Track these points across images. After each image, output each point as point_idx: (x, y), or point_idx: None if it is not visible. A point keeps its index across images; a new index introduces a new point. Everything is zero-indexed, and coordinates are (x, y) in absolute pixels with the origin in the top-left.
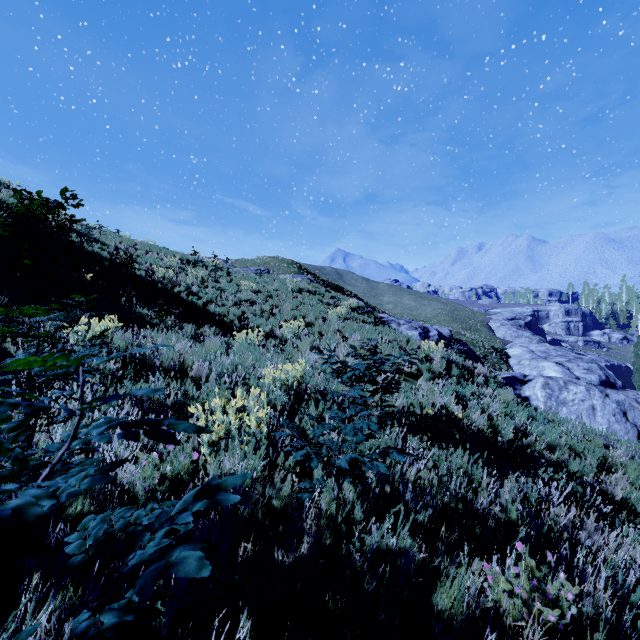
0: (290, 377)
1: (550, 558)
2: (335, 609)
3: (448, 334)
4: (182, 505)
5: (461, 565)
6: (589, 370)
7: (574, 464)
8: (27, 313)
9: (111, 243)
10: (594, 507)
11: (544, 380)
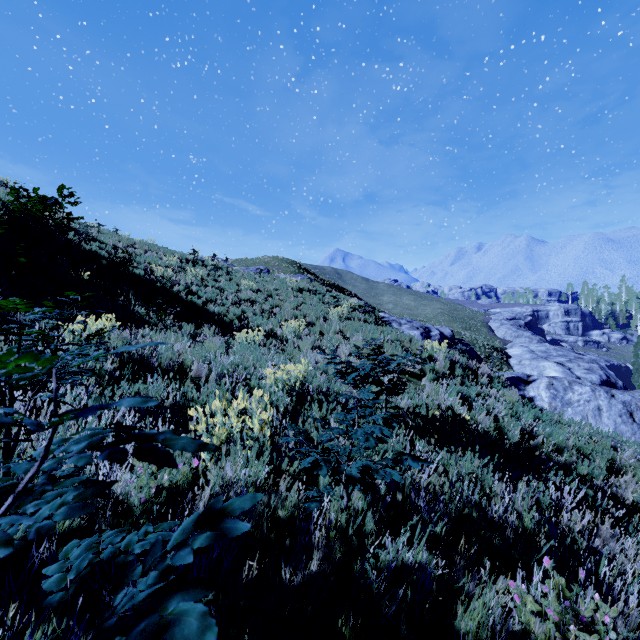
0: (292, 378)
1: (582, 576)
2: (349, 634)
3: (449, 334)
4: (180, 534)
5: (481, 581)
6: (590, 370)
7: (583, 466)
8: (6, 308)
9: (109, 242)
10: (605, 511)
11: (548, 380)
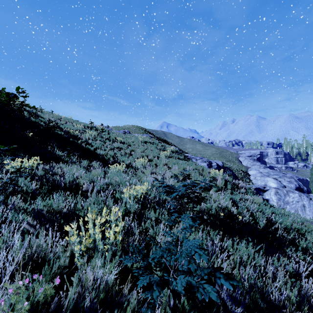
0: (139, 193)
1: None
2: None
3: (221, 164)
4: None
5: None
6: (290, 182)
7: (302, 242)
8: None
9: (46, 117)
10: None
11: (275, 190)
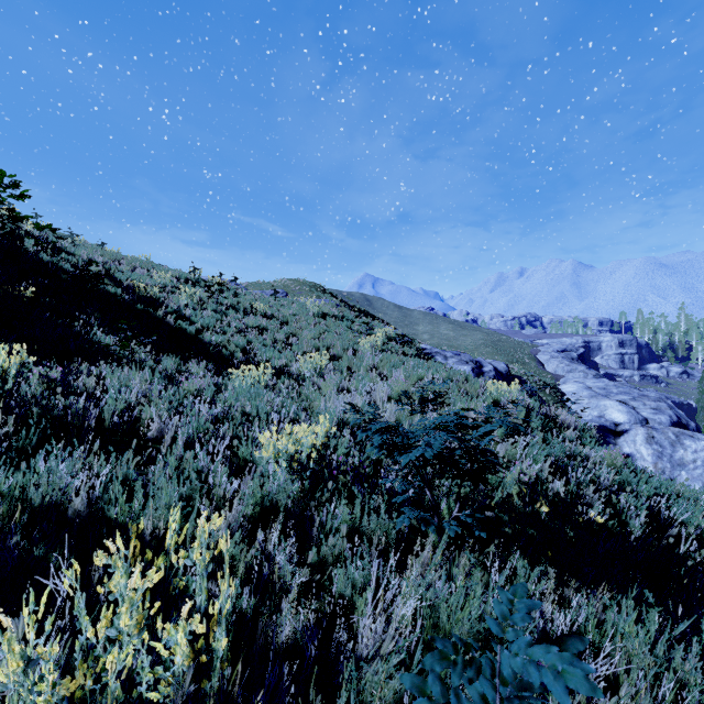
0: (304, 449)
1: None
2: None
3: (504, 369)
4: None
5: None
6: (657, 410)
7: None
8: None
9: (82, 254)
10: None
11: (646, 431)
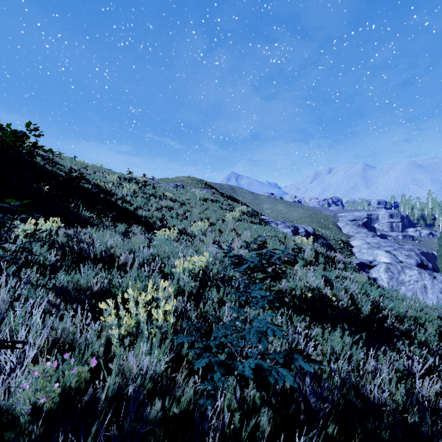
0: (196, 267)
1: None
2: None
3: (312, 231)
4: None
5: None
6: (409, 256)
7: (420, 334)
8: None
9: (67, 165)
10: None
11: (386, 265)
